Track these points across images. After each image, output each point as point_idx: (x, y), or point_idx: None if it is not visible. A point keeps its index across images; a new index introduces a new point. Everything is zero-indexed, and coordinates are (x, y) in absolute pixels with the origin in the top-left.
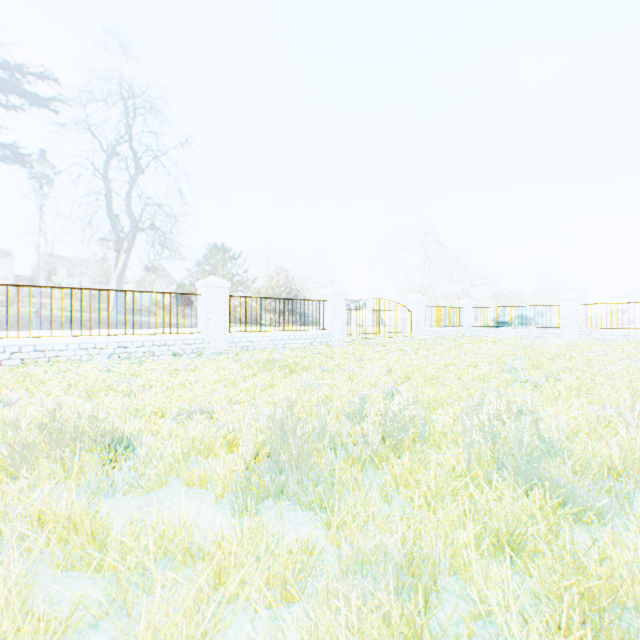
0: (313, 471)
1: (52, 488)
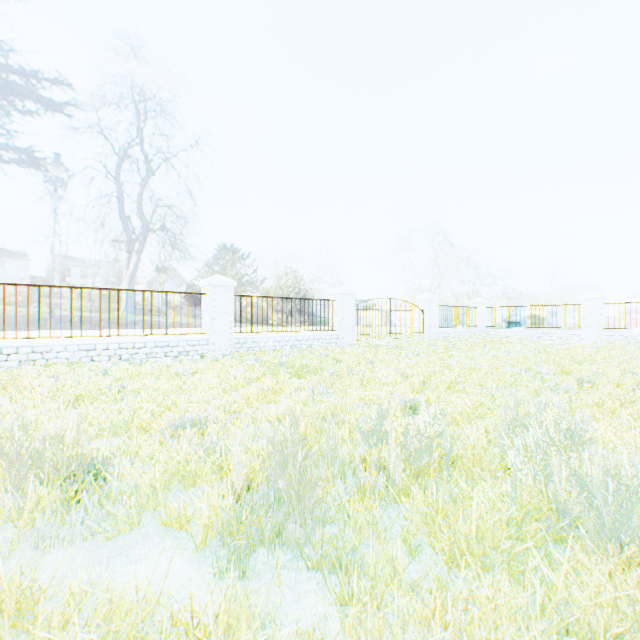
0: (321, 511)
1: (0, 528)
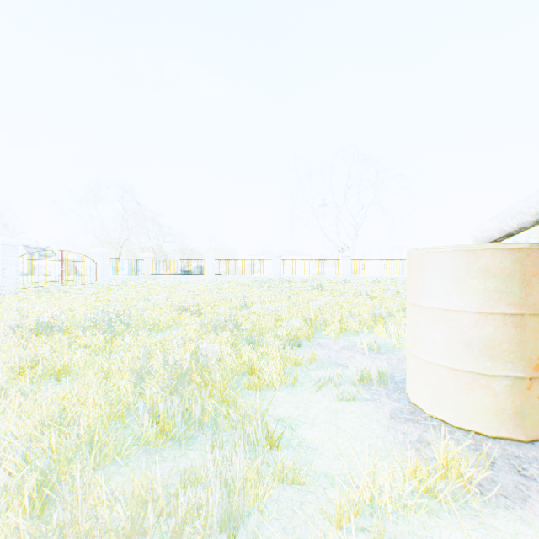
0: None
1: None
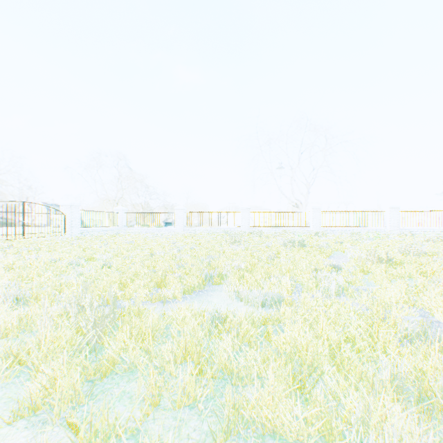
0: None
1: None
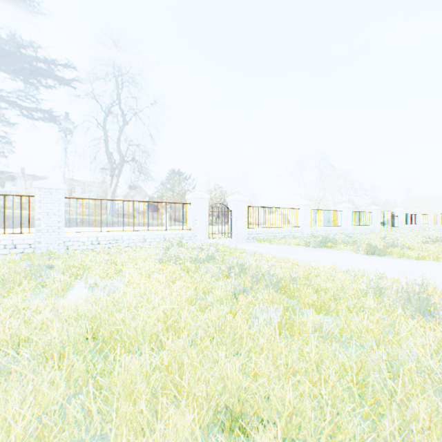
0: None
1: None
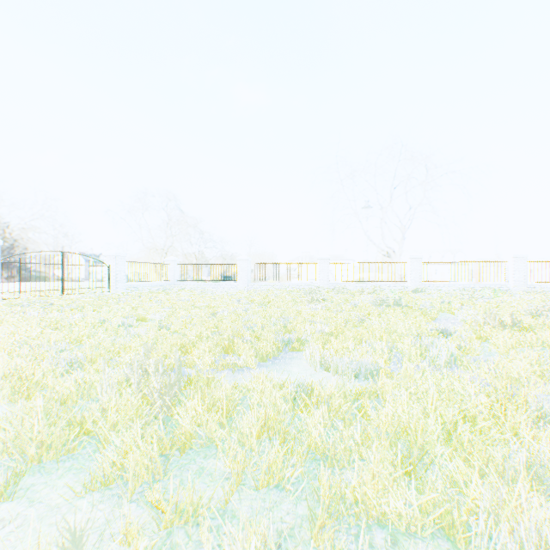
0: None
1: None
